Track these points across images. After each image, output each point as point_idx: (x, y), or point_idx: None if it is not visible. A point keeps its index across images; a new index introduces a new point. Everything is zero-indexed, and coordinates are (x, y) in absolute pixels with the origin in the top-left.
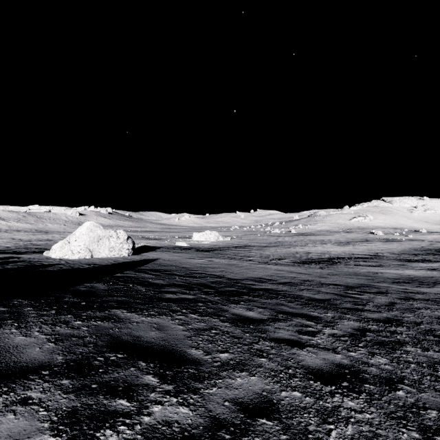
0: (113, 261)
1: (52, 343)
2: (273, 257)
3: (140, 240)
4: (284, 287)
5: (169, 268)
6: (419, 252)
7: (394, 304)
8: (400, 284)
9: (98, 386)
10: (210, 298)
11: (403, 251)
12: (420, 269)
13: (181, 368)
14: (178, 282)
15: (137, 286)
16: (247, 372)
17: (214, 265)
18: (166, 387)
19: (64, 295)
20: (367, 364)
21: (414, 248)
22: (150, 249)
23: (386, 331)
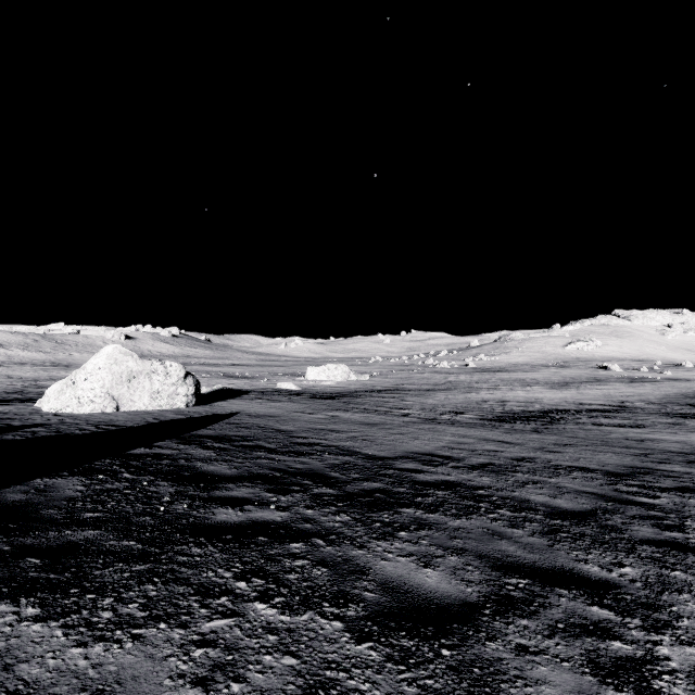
0: (151, 418)
1: None
2: (444, 409)
3: (219, 380)
4: (485, 478)
5: (253, 433)
6: (694, 401)
7: None
8: None
9: None
10: (324, 518)
11: (665, 398)
12: None
13: None
14: (260, 468)
15: (159, 483)
16: None
17: (341, 424)
18: None
19: None
20: None
21: (684, 393)
22: (231, 395)
23: None
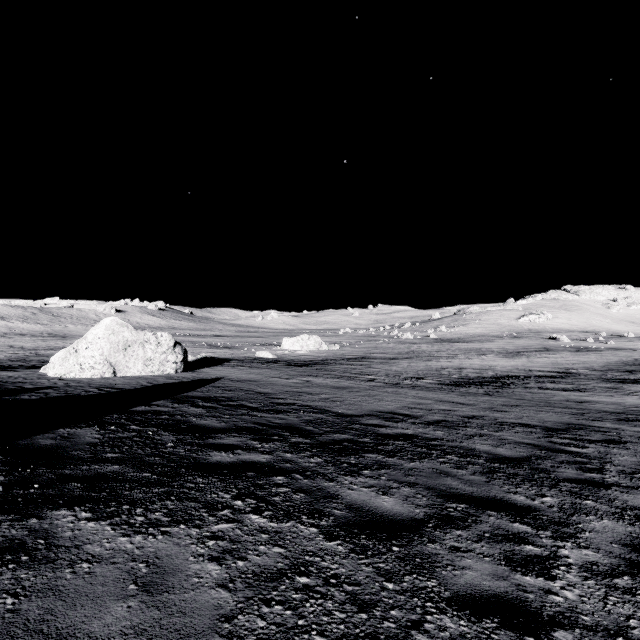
0: (146, 382)
1: None
2: (406, 375)
3: (202, 349)
4: (438, 431)
5: (237, 394)
6: (633, 368)
7: None
8: (633, 423)
9: None
10: (301, 459)
11: (607, 366)
12: None
13: None
14: (245, 422)
15: (162, 433)
16: None
17: (314, 388)
18: None
19: None
20: None
21: (624, 361)
22: (214, 363)
23: None
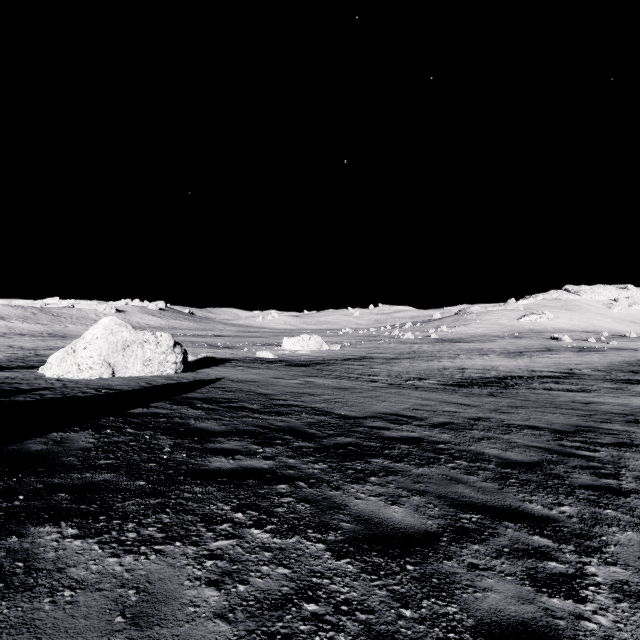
0: (145, 383)
1: None
2: (408, 375)
3: (203, 349)
4: (445, 434)
5: (237, 396)
6: (637, 368)
7: None
8: None
9: None
10: (304, 465)
11: (610, 366)
12: None
13: None
14: (246, 425)
15: (159, 437)
16: None
17: (315, 389)
18: None
19: None
20: None
21: (627, 362)
22: (214, 363)
23: None
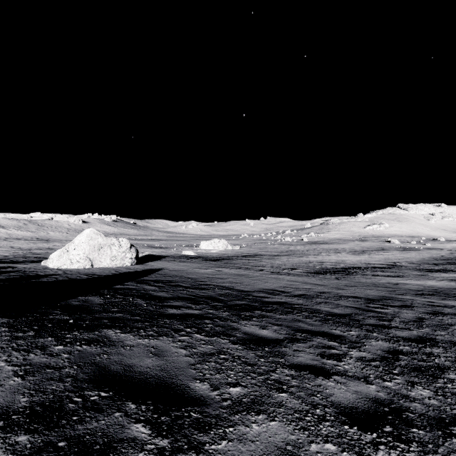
0: (114, 271)
1: (19, 377)
2: (285, 267)
3: (145, 249)
4: (300, 300)
5: (174, 279)
6: (439, 262)
7: (423, 319)
8: (424, 296)
9: (67, 444)
10: (218, 313)
11: (422, 260)
12: (442, 279)
13: (181, 411)
14: (183, 294)
15: (137, 299)
16: (265, 415)
17: (223, 275)
18: (160, 442)
19: (51, 312)
20: (408, 398)
21: (434, 257)
22: (155, 259)
23: (420, 353)
